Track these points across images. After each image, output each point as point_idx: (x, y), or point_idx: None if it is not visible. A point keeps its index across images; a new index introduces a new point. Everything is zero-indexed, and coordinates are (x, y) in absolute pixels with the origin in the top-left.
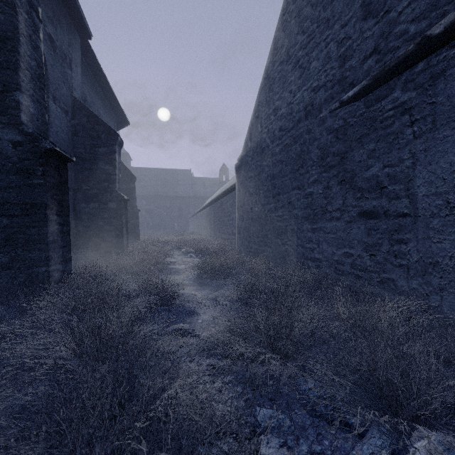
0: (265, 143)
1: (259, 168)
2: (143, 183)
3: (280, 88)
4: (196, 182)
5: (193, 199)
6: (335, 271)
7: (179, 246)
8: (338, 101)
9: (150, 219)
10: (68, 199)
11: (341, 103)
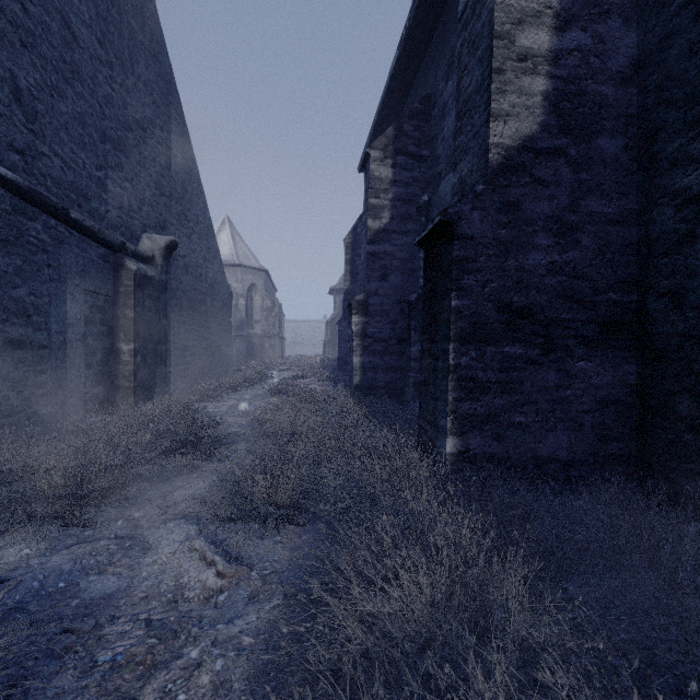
0: None
1: None
2: None
3: None
4: None
5: None
6: None
7: None
8: None
9: None
10: (452, 302)
11: None
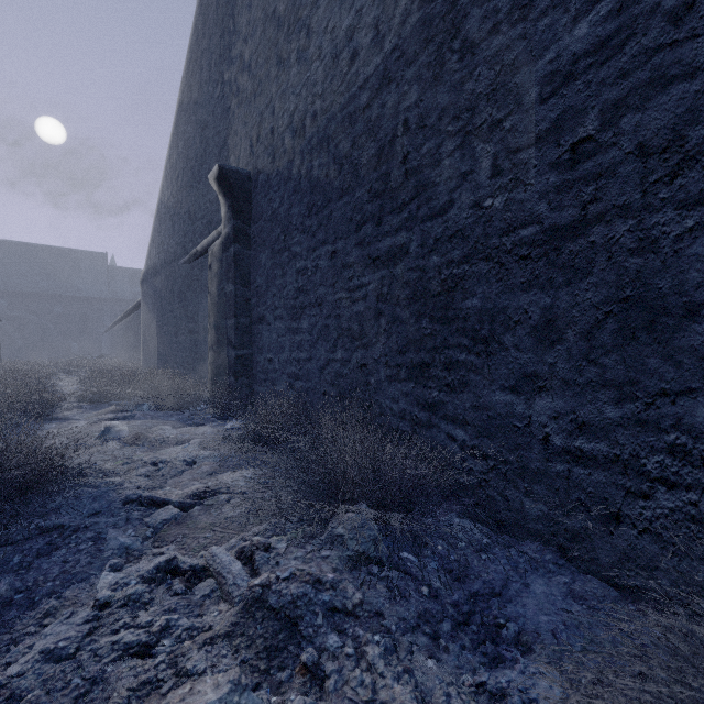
0: (158, 267)
1: (155, 288)
2: (1, 267)
3: (164, 227)
4: (117, 275)
5: (110, 303)
6: (183, 368)
7: (71, 369)
8: (183, 260)
9: (18, 334)
10: None
11: (184, 261)
